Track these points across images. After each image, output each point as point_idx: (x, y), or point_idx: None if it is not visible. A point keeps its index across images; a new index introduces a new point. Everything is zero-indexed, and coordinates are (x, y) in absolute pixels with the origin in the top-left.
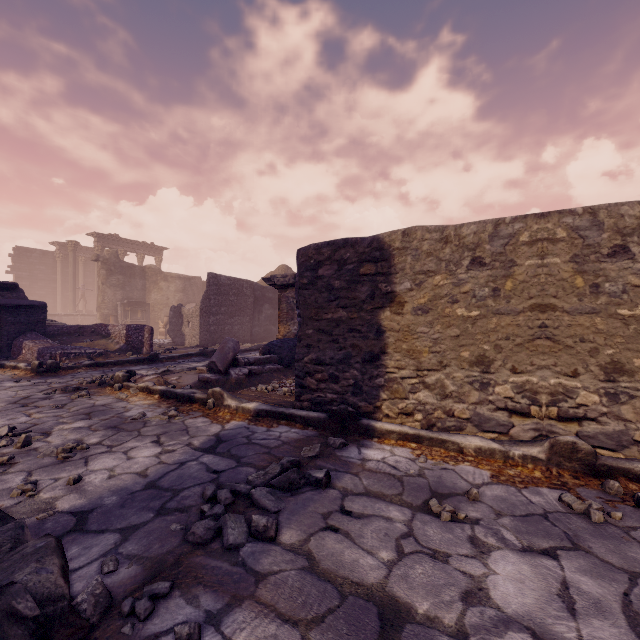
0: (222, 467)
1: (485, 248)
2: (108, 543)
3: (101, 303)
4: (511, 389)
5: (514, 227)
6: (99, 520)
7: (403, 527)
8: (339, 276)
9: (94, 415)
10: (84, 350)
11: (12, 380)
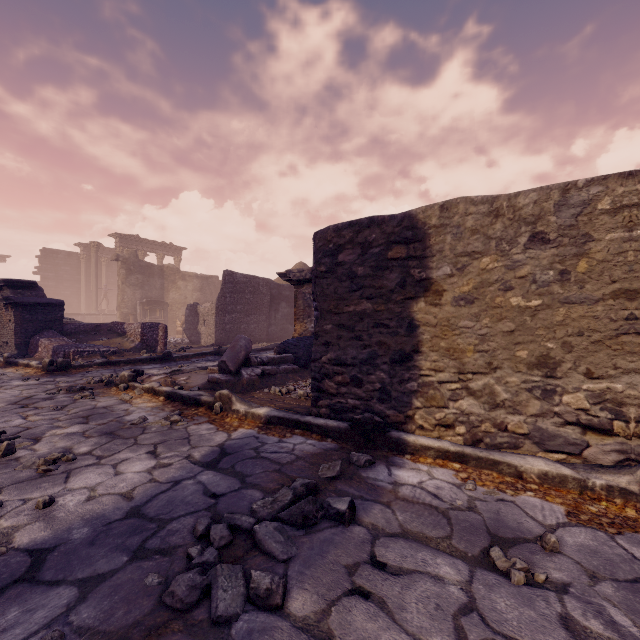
0: (222, 489)
1: (549, 220)
2: (59, 604)
3: (121, 302)
4: (585, 399)
5: (590, 192)
6: (58, 564)
7: (460, 593)
8: (363, 261)
9: (92, 418)
10: (98, 348)
11: (21, 378)
